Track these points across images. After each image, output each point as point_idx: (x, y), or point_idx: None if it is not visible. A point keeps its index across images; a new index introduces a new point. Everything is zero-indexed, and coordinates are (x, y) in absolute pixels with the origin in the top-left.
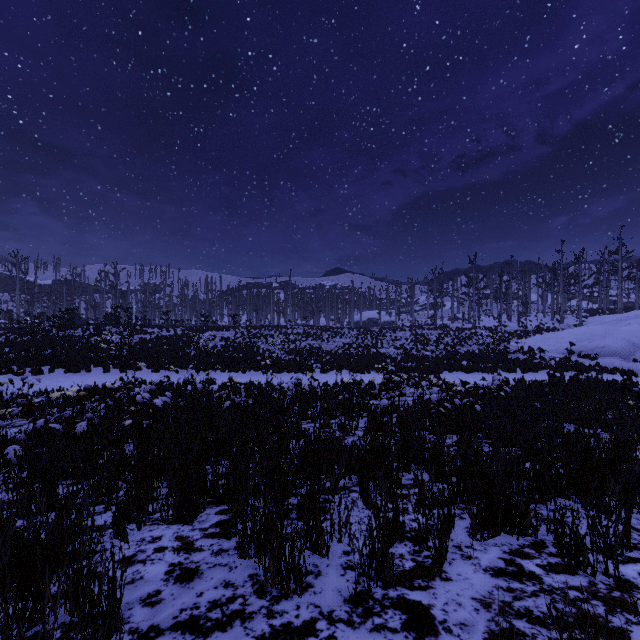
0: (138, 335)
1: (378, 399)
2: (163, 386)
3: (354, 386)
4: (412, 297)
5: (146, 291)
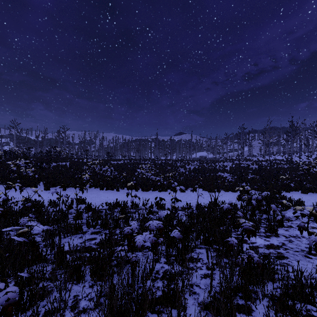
0: (59, 162)
1: (259, 232)
2: (26, 207)
3: (219, 210)
4: (226, 143)
5: (81, 141)
